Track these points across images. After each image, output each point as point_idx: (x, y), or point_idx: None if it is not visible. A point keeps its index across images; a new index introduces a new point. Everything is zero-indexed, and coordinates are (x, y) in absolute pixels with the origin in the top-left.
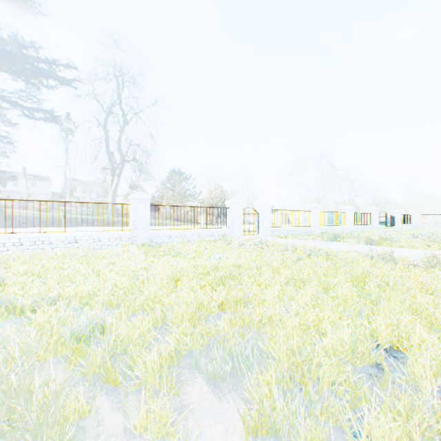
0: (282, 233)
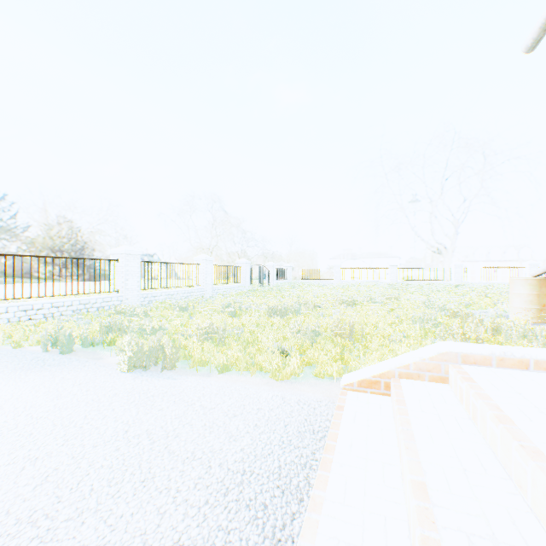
0: (9, 316)
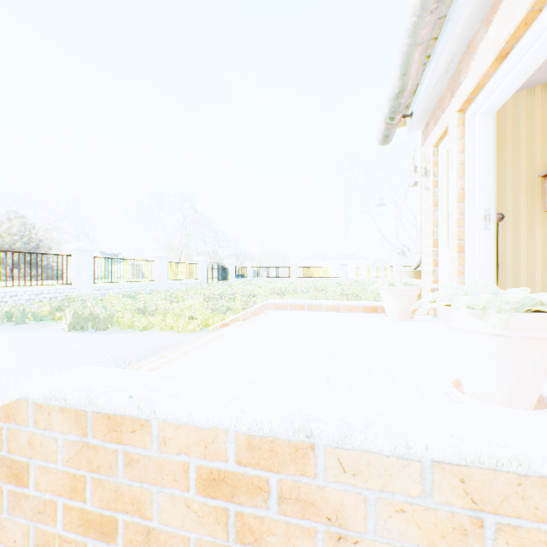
0: None
